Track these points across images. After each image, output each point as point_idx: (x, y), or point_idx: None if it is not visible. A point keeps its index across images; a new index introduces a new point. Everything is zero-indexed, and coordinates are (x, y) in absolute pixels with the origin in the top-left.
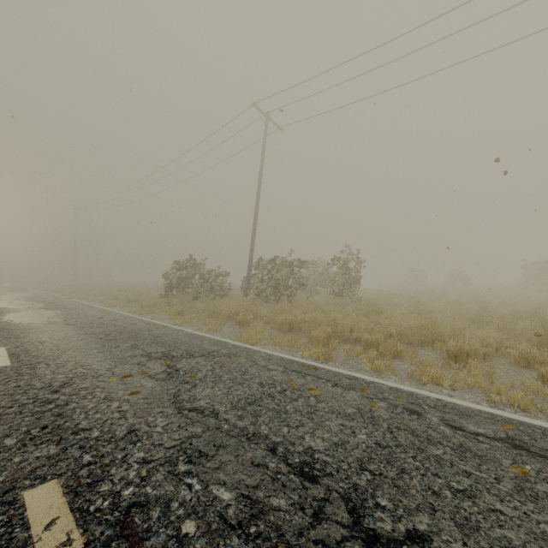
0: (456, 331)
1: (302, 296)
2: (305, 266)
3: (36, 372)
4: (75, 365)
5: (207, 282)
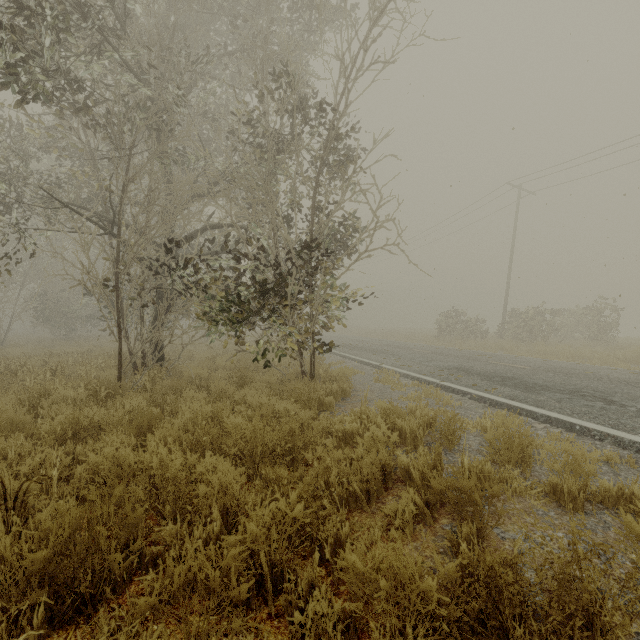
0: None
1: (556, 340)
2: (558, 315)
3: (445, 353)
4: (455, 353)
5: (468, 327)
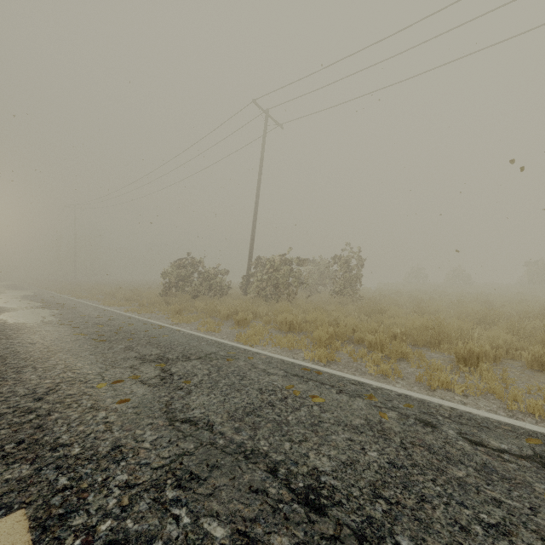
0: (463, 332)
1: (302, 295)
2: (305, 265)
3: (21, 376)
4: (64, 368)
5: (206, 281)
